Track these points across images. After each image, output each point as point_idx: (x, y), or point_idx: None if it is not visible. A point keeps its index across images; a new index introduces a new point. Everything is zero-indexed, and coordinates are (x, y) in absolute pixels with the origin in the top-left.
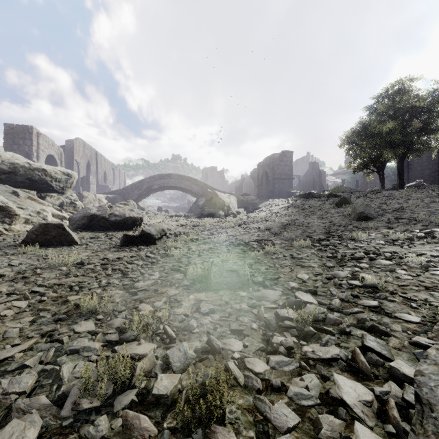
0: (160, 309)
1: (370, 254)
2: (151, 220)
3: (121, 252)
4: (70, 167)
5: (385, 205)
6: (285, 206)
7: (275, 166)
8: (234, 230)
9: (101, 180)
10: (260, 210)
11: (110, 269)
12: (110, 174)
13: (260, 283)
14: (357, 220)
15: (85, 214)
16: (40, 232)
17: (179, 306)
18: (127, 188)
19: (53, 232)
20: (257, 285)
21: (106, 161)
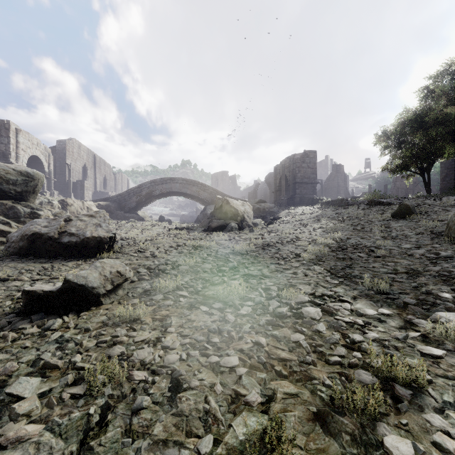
0: None
1: None
2: (141, 235)
3: None
4: (62, 170)
5: None
6: (314, 216)
7: (296, 168)
8: (257, 259)
9: (100, 186)
10: (281, 220)
11: None
12: (111, 179)
13: None
14: None
15: (24, 232)
16: None
17: None
18: (124, 194)
19: None
20: None
21: (106, 165)
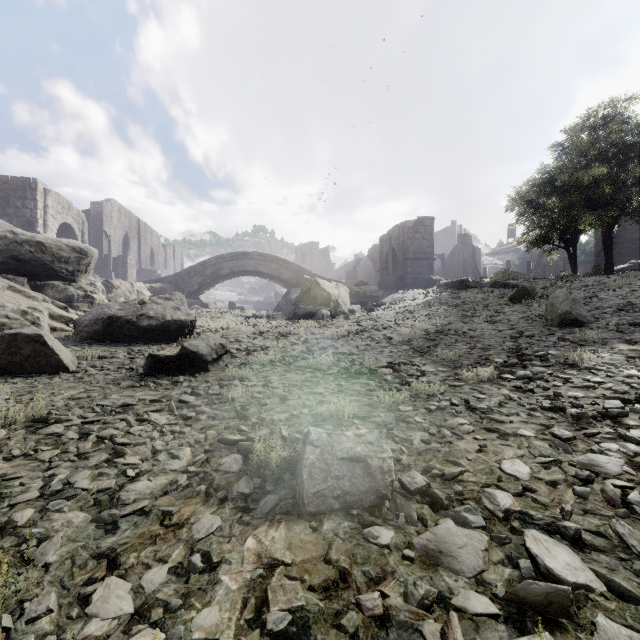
0: (152, 603)
1: (631, 403)
2: (214, 324)
3: (139, 390)
4: (97, 242)
5: (596, 300)
6: (425, 302)
7: (407, 240)
8: (348, 342)
9: (146, 262)
10: (385, 307)
11: (94, 436)
12: (160, 253)
13: (422, 491)
14: (559, 326)
15: (99, 315)
16: (3, 348)
17: (209, 589)
18: (183, 273)
19: (26, 350)
20: (414, 496)
21: (154, 234)
